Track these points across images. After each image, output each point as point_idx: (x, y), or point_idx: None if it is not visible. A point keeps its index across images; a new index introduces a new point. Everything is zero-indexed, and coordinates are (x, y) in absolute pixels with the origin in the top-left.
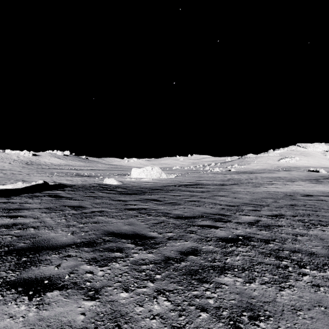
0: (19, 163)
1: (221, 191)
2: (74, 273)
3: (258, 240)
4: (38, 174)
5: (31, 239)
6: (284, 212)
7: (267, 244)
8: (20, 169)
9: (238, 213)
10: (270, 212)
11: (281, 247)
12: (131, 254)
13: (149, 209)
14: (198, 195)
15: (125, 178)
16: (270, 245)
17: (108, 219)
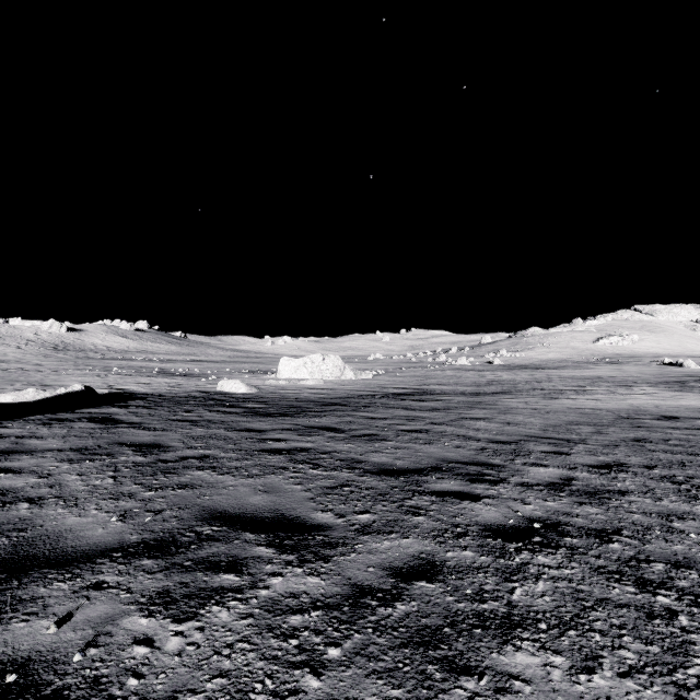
0: (38, 348)
1: (475, 408)
2: (101, 644)
3: (581, 533)
4: (77, 371)
5: (14, 534)
6: (624, 458)
7: (606, 545)
8: (39, 361)
9: (520, 460)
10: (592, 456)
11: (641, 552)
12: (264, 577)
13: (316, 451)
14: (425, 418)
15: (266, 379)
16: (613, 548)
17: (216, 477)
